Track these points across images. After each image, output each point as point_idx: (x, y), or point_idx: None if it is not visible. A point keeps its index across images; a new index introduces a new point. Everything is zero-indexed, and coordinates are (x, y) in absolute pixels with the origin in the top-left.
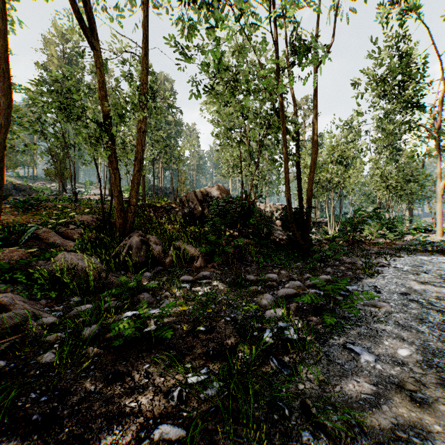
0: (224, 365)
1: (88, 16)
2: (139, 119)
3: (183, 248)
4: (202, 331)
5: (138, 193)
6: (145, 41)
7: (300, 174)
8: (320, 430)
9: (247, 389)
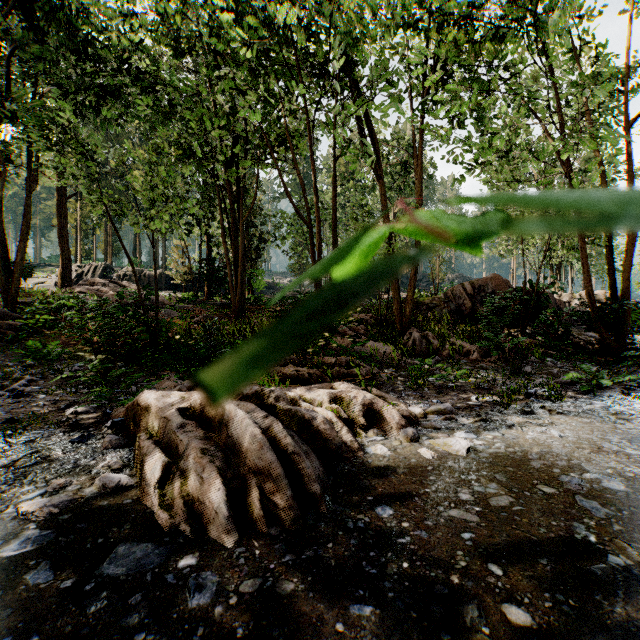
0: (500, 397)
1: (375, 154)
2: None
3: (457, 344)
4: (484, 388)
5: (413, 294)
6: (420, 157)
7: (612, 258)
8: (547, 410)
9: (512, 403)
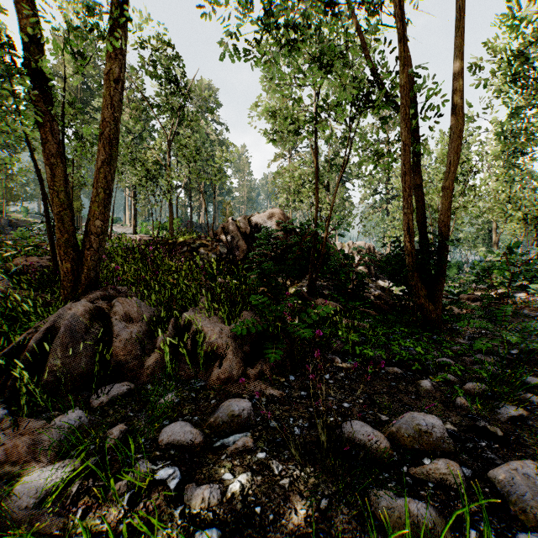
0: None
1: None
2: (108, 53)
3: (194, 326)
4: None
5: (107, 209)
6: None
7: (421, 181)
8: None
9: None
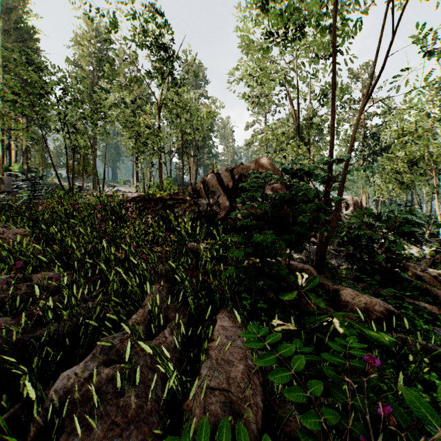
0: None
1: None
2: None
3: None
4: None
5: None
6: None
7: None
8: None
9: None
